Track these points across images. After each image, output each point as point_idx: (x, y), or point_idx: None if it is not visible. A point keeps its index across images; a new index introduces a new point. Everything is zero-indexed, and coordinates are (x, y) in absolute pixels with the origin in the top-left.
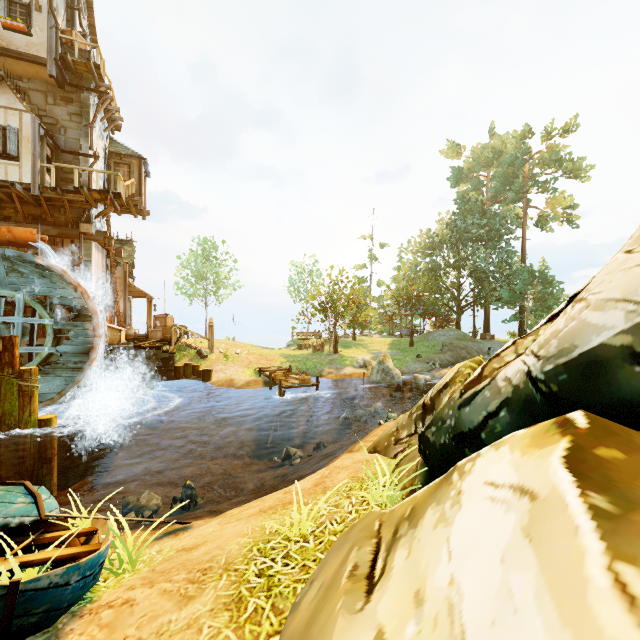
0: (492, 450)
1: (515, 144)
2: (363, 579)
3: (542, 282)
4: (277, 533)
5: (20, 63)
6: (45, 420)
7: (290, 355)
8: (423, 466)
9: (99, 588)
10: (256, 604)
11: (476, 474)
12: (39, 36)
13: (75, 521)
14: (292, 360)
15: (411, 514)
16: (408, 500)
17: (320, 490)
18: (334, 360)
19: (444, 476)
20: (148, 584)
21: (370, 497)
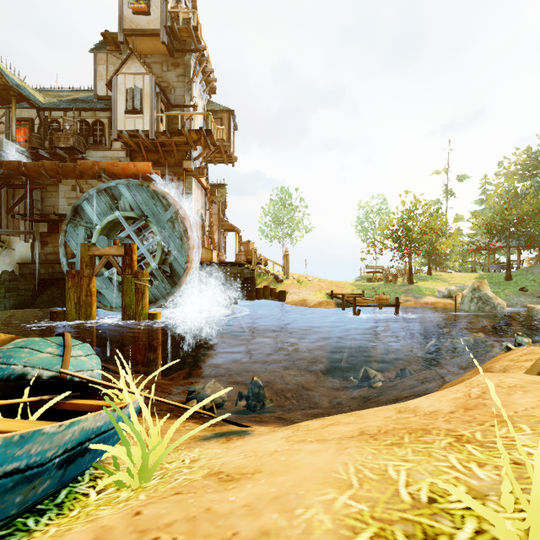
0: None
1: None
2: None
3: None
4: (440, 510)
5: (144, 41)
6: (152, 314)
7: (360, 284)
8: None
9: (80, 505)
10: None
11: None
12: (155, 13)
13: (113, 391)
14: (363, 288)
15: None
16: None
17: (488, 418)
18: (410, 290)
19: None
20: None
21: None
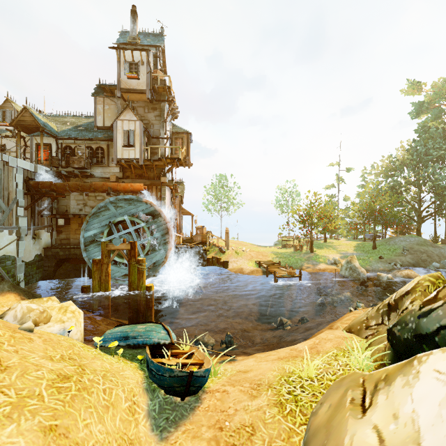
0: (440, 352)
1: None
2: (359, 405)
3: None
4: (293, 373)
5: (134, 94)
6: (149, 287)
7: (278, 253)
8: (390, 349)
9: None
10: (290, 407)
11: (429, 364)
12: (142, 78)
13: (182, 346)
14: (280, 256)
15: (386, 378)
16: (382, 370)
17: (314, 352)
18: (310, 258)
19: (407, 360)
20: (231, 385)
21: (352, 363)
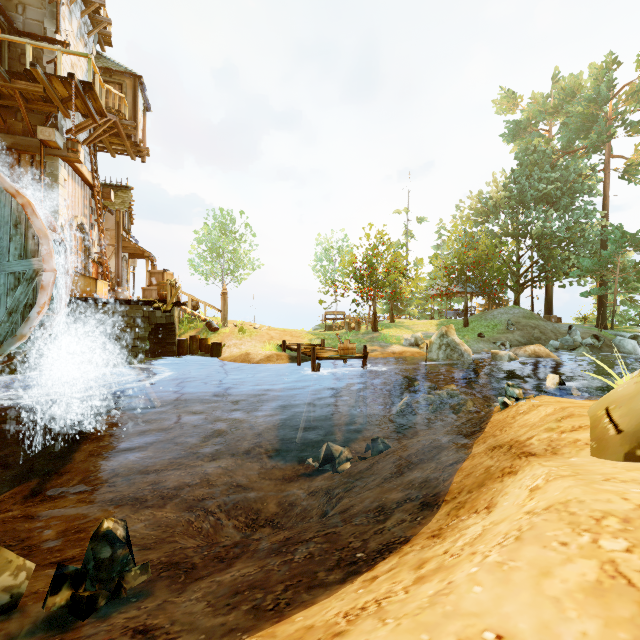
0: None
1: (597, 76)
2: None
3: (637, 244)
4: None
5: None
6: None
7: (320, 333)
8: None
9: None
10: None
11: None
12: None
13: None
14: (323, 337)
15: None
16: None
17: None
18: (375, 338)
19: None
20: None
21: None
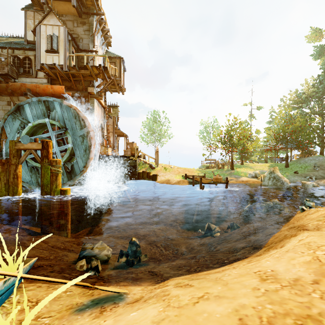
0: None
1: None
2: None
3: None
4: None
5: (60, 4)
6: (63, 190)
7: (202, 170)
8: None
9: None
10: None
11: None
12: None
13: None
14: (204, 172)
15: None
16: None
17: None
18: (232, 173)
19: None
20: None
21: None
